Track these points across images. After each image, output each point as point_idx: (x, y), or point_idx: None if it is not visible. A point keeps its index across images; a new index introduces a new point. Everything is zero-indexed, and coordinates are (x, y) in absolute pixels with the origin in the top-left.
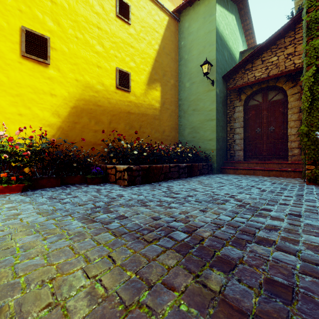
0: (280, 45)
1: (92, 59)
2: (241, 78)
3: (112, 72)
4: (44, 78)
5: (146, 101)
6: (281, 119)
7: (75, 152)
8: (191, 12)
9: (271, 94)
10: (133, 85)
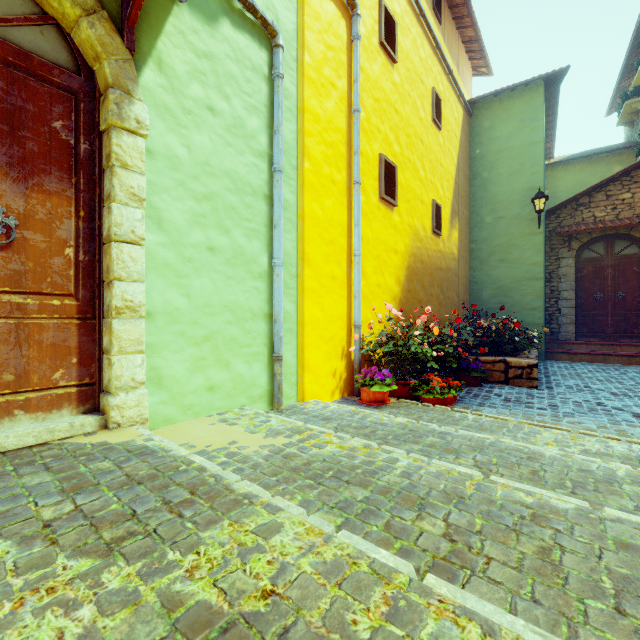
0: (636, 178)
1: (418, 191)
2: (571, 216)
3: (429, 207)
4: (391, 227)
5: (449, 249)
6: (636, 283)
7: (439, 340)
8: (495, 106)
9: (620, 246)
10: (442, 225)
